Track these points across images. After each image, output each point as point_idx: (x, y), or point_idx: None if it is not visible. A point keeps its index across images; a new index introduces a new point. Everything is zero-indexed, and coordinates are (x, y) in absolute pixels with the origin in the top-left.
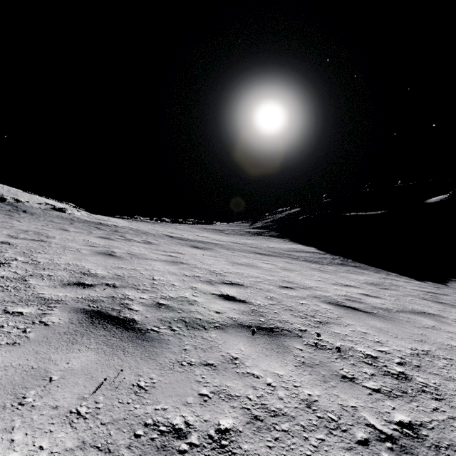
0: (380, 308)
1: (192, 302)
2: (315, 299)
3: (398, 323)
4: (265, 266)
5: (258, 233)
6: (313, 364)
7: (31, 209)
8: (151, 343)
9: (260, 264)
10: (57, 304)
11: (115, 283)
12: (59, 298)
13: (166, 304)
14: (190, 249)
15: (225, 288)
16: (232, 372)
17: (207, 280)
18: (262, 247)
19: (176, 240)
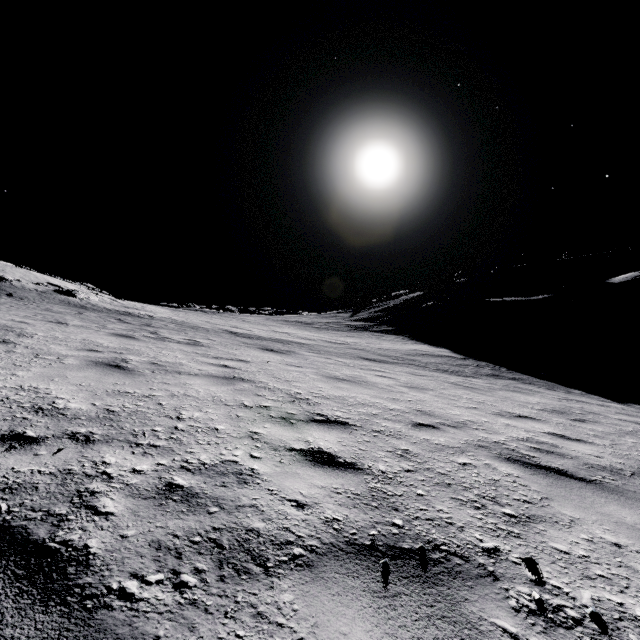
0: (600, 467)
1: (245, 476)
2: (483, 452)
3: None
4: (380, 381)
5: (364, 327)
6: None
7: (22, 291)
8: None
9: (371, 379)
10: None
11: (93, 432)
12: None
13: (186, 487)
14: (260, 354)
15: (315, 434)
16: None
17: (283, 415)
18: (370, 349)
19: (240, 338)
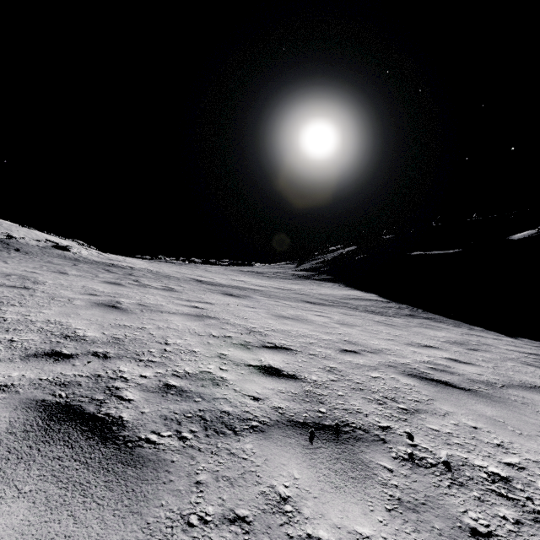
0: (479, 381)
1: (217, 381)
2: (391, 369)
3: (513, 406)
4: (317, 319)
5: (306, 276)
6: (416, 503)
7: (26, 246)
8: (140, 470)
9: (311, 317)
10: (0, 393)
11: (108, 352)
12: (9, 382)
13: (178, 386)
14: (222, 298)
15: (266, 356)
16: (280, 536)
17: (242, 342)
18: (312, 294)
19: (205, 285)
